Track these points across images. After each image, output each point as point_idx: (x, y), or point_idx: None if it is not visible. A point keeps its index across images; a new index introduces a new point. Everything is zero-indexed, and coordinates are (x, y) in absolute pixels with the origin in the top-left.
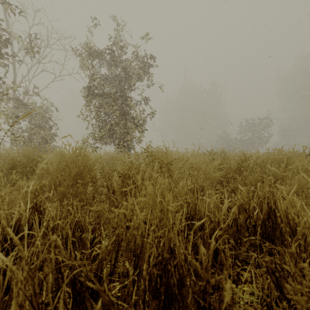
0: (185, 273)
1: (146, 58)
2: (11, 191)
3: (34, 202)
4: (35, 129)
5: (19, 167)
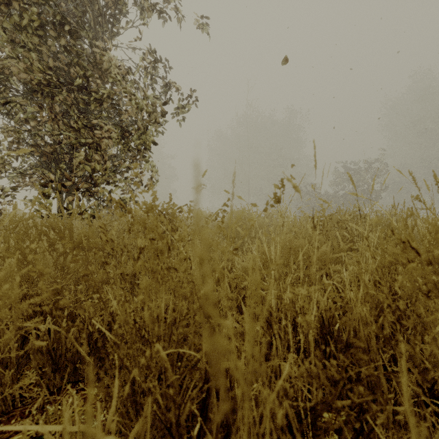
0: None
1: None
2: None
3: None
4: None
5: None
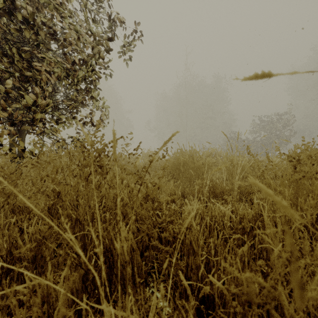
0: None
1: None
2: None
3: None
4: None
5: None
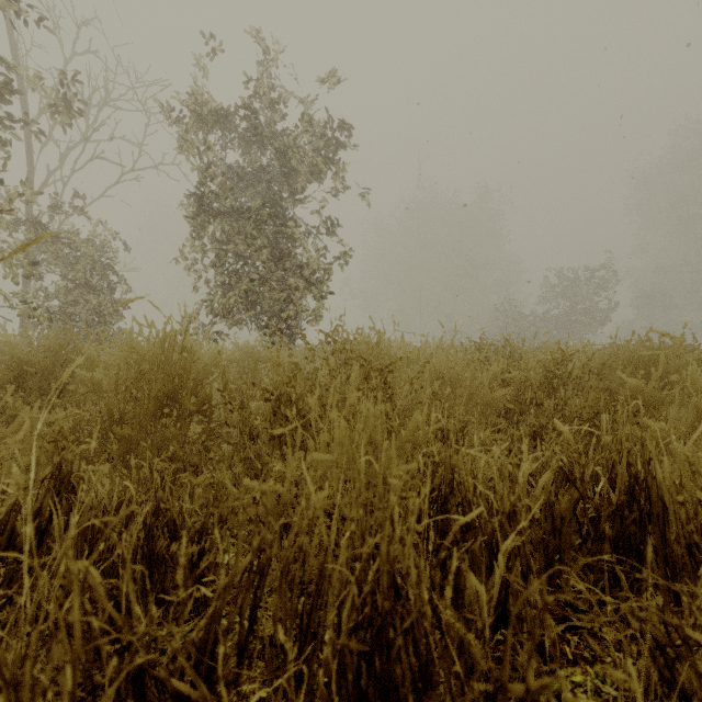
0: (434, 655)
1: (331, 129)
2: (5, 434)
3: (55, 463)
4: (77, 292)
5: (33, 379)
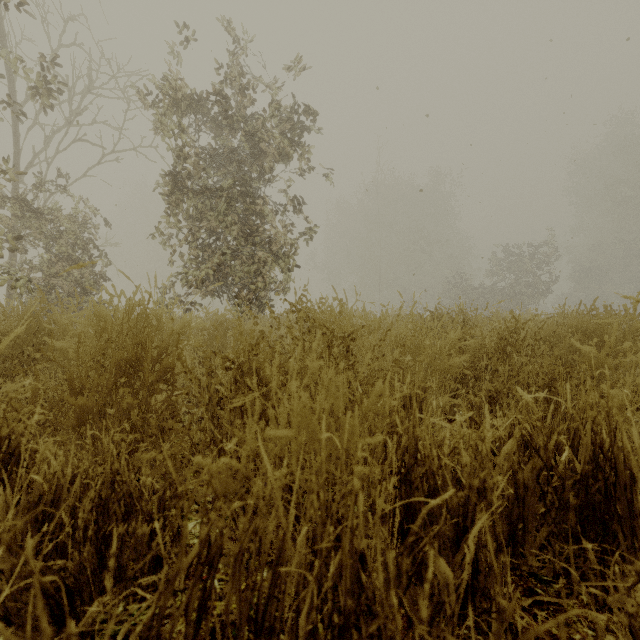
0: None
1: (297, 114)
2: None
3: (3, 436)
4: (60, 264)
5: (8, 346)
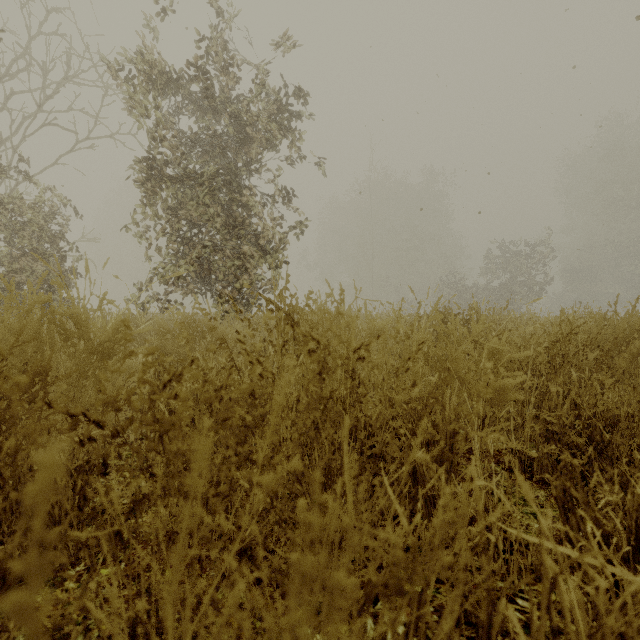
0: None
1: (287, 98)
2: None
3: None
4: (24, 259)
5: None
